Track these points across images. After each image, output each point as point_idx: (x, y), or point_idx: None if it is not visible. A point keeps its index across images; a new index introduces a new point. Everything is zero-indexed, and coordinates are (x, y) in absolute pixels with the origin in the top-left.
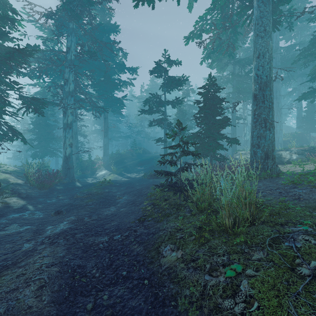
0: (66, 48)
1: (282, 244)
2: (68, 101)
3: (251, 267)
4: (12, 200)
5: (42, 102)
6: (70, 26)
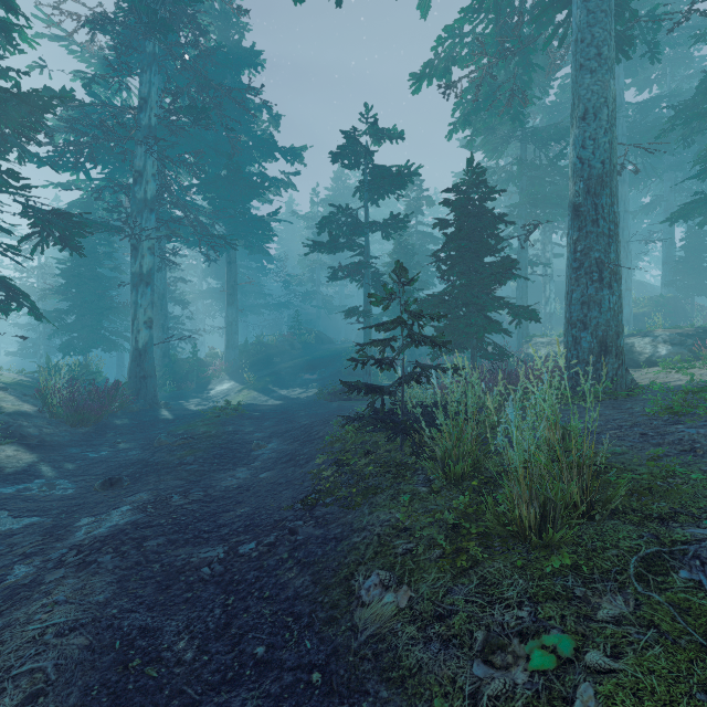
0: (139, 100)
1: (672, 574)
2: (143, 223)
3: (599, 643)
4: (4, 453)
5: (79, 222)
6: (147, 50)
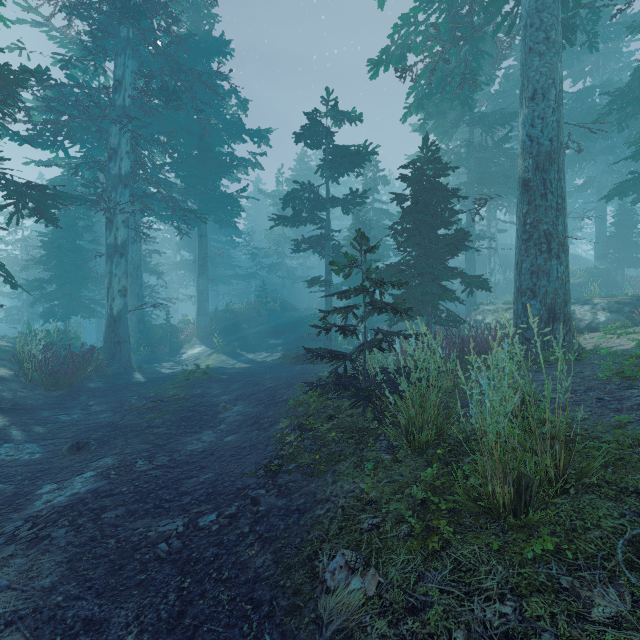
0: (114, 81)
1: None
2: (117, 197)
3: None
4: None
5: (53, 194)
6: (121, 35)
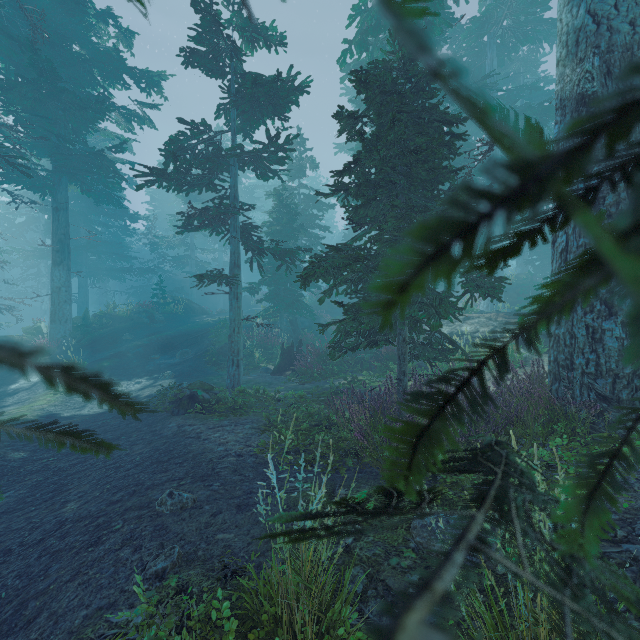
0: None
1: None
2: None
3: None
4: None
5: None
6: None
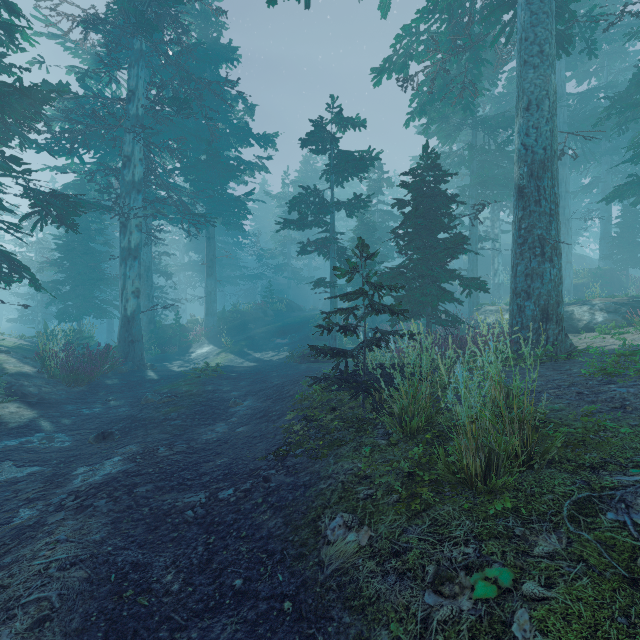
0: (128, 92)
1: (600, 516)
2: (131, 203)
3: (534, 575)
4: (7, 410)
5: (74, 202)
6: (135, 47)
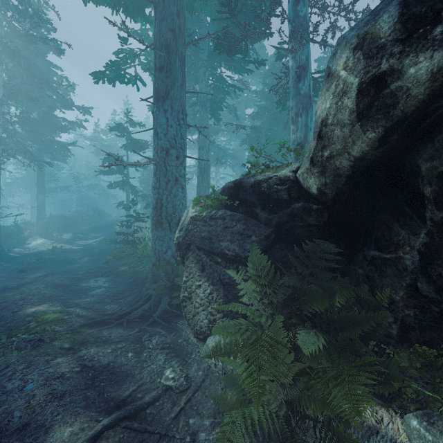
0: None
1: None
2: None
3: None
4: None
5: None
6: None
